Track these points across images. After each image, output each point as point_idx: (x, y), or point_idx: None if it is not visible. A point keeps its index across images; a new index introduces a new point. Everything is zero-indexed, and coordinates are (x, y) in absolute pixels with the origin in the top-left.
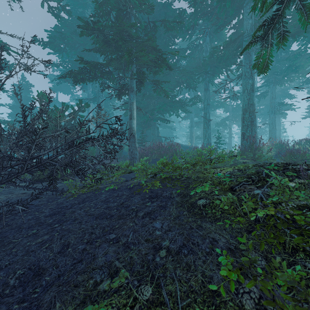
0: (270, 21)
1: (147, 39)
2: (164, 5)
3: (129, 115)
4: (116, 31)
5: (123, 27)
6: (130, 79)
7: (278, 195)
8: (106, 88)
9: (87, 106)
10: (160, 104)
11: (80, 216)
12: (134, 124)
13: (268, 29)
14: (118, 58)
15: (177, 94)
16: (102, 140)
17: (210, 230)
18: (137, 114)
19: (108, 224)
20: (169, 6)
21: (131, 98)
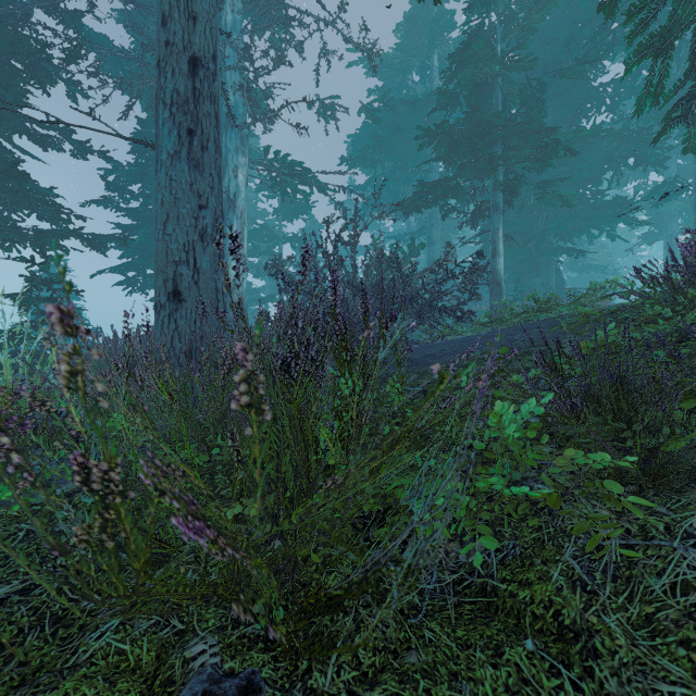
0: (688, 98)
1: (523, 123)
2: (570, 5)
3: (491, 250)
4: (470, 127)
5: (481, 120)
6: (492, 190)
7: (628, 297)
8: (450, 213)
9: (422, 247)
10: (559, 219)
11: (446, 344)
12: (500, 264)
13: (689, 107)
14: (471, 161)
15: (608, 187)
16: (464, 277)
17: (562, 330)
18: (507, 248)
19: (474, 342)
20: (582, 2)
21: (494, 221)
